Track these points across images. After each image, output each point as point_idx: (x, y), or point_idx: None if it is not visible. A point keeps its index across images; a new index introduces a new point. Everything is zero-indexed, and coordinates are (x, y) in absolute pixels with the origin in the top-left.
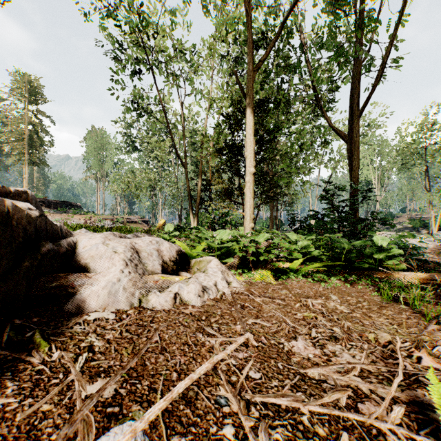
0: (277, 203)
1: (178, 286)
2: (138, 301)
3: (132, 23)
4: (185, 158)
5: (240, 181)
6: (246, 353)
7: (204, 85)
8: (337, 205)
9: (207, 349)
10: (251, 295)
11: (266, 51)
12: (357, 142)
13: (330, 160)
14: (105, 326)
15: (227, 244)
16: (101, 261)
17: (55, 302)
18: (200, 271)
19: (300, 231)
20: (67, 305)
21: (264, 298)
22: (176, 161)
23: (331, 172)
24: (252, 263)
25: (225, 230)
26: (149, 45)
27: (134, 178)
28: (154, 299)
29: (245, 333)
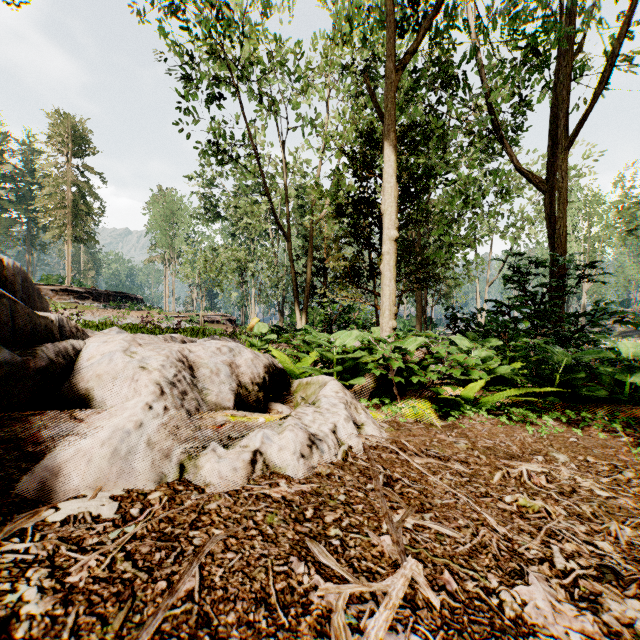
0: (426, 293)
1: (262, 437)
2: (178, 469)
3: (209, 23)
4: (288, 225)
5: (371, 258)
6: (414, 632)
7: (316, 116)
8: (535, 291)
9: (315, 620)
10: (403, 451)
11: (416, 39)
12: (564, 191)
13: (509, 227)
14: (81, 540)
15: (354, 354)
16: (115, 385)
17: (6, 471)
18: (307, 402)
19: (471, 334)
20: (26, 479)
21: (429, 458)
22: (275, 233)
23: (511, 245)
24: (396, 387)
25: (350, 331)
26: (235, 60)
27: (214, 257)
28: (208, 465)
29: (404, 560)
